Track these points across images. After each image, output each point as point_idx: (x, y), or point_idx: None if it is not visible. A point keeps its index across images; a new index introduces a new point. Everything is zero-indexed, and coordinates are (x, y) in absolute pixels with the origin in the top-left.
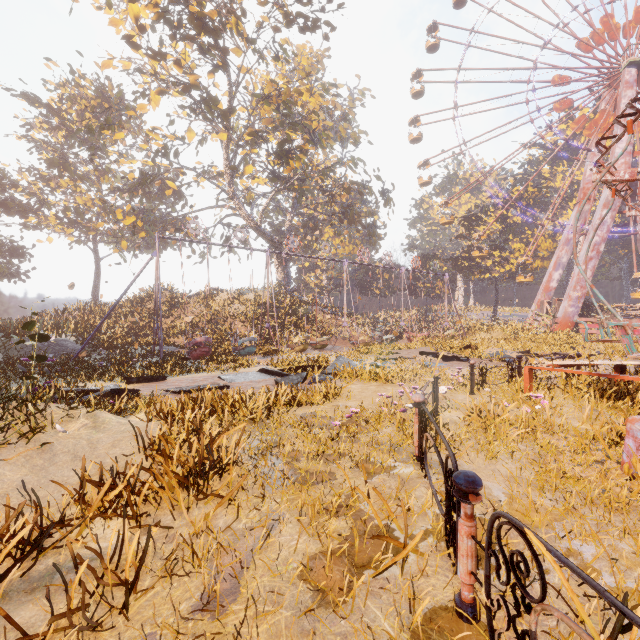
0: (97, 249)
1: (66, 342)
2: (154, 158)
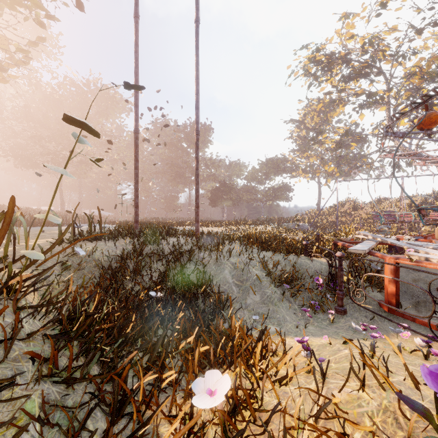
0: (319, 182)
1: (304, 225)
2: (340, 139)
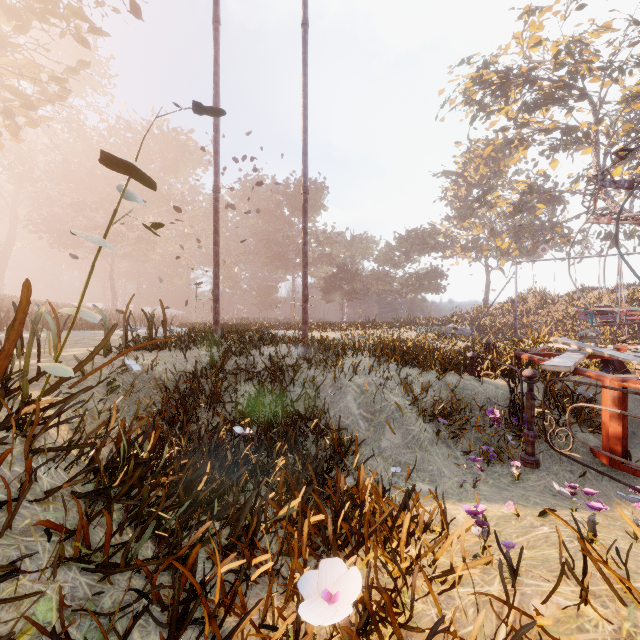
0: (487, 264)
1: (465, 329)
2: (521, 198)
